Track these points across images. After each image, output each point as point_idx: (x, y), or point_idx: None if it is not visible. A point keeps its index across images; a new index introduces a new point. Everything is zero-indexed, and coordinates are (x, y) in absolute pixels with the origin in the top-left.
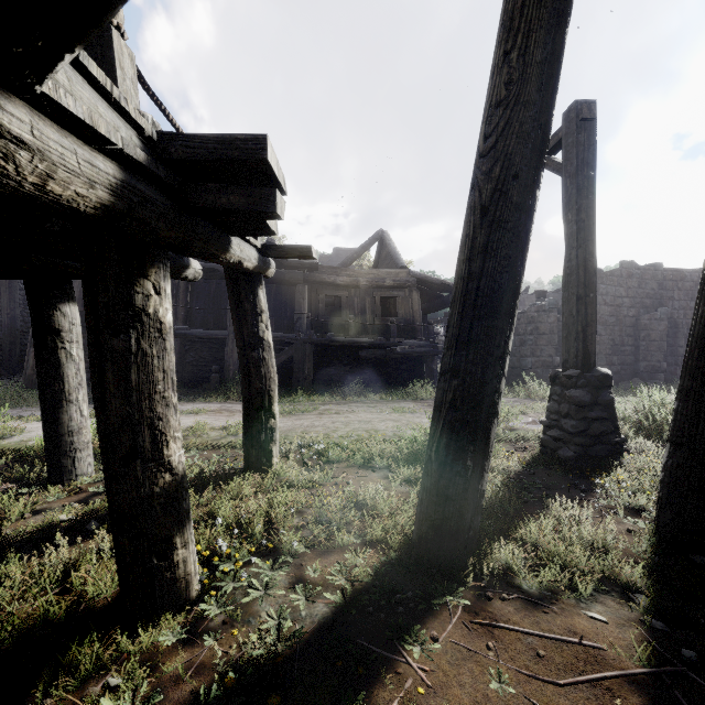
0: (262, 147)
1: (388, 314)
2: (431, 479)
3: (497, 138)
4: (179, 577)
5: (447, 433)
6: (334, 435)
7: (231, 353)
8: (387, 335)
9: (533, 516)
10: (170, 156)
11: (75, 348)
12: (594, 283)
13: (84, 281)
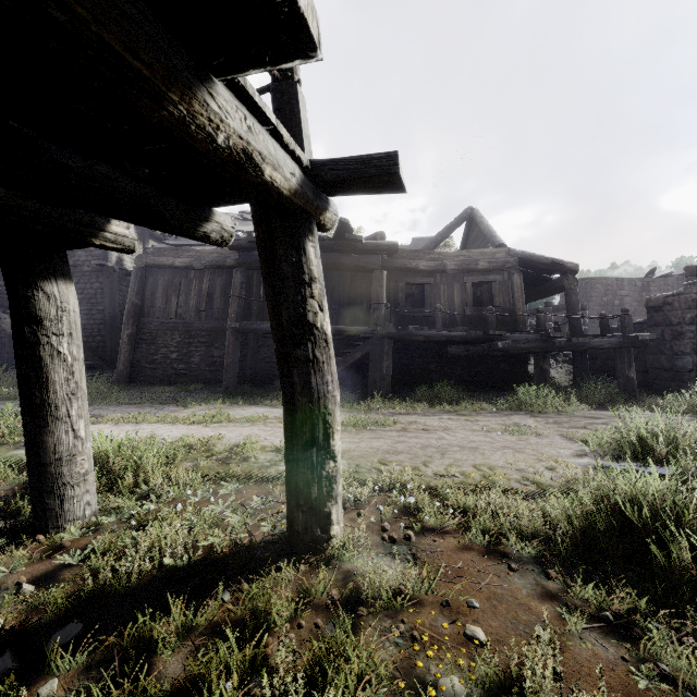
0: None
1: (478, 304)
2: None
3: None
4: None
5: None
6: (427, 472)
7: None
8: (480, 328)
9: None
10: None
11: (66, 343)
12: None
13: None
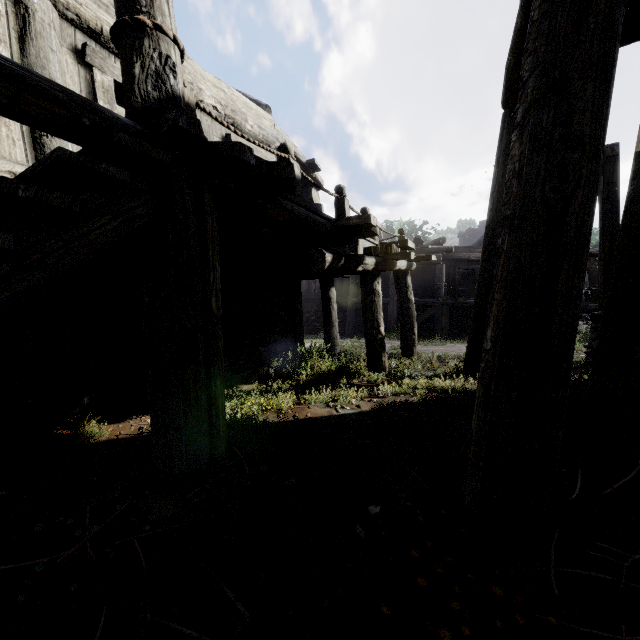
0: (406, 243)
1: None
2: (468, 345)
3: (489, 222)
4: (383, 365)
5: (473, 327)
6: (450, 353)
7: (392, 312)
8: None
9: None
10: None
11: (335, 305)
12: None
13: (361, 283)
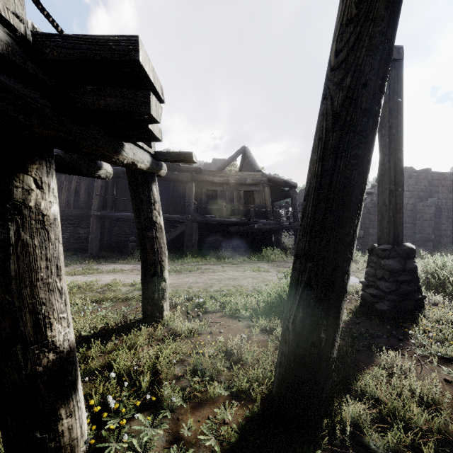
0: (134, 48)
1: (248, 202)
2: (288, 347)
3: (348, 51)
4: (63, 445)
5: (303, 308)
6: (211, 290)
7: None
8: (248, 216)
9: (366, 364)
10: (45, 57)
11: None
12: (401, 181)
13: None
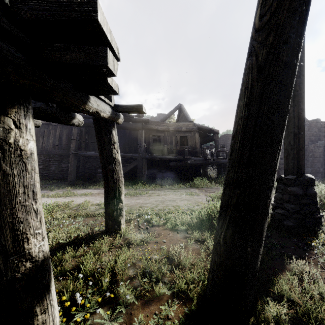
0: (93, 9)
1: (183, 144)
2: (220, 258)
3: (271, 14)
4: None
5: (232, 227)
6: (156, 209)
7: None
8: (183, 155)
9: (279, 270)
10: (20, 18)
11: None
12: (303, 126)
13: None
